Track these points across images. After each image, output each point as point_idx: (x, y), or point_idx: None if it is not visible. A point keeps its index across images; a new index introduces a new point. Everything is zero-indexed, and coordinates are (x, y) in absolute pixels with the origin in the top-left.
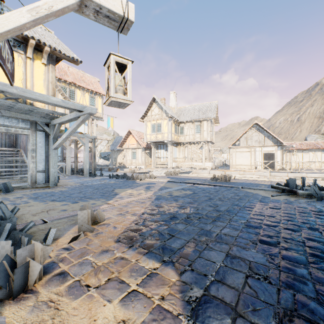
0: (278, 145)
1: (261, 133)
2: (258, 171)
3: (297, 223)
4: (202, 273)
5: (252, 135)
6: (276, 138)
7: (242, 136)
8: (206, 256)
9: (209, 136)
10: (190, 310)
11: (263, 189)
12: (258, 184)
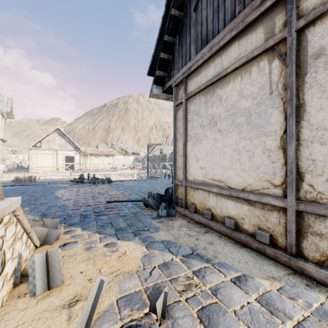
0: (77, 150)
1: (63, 138)
2: (61, 172)
3: (81, 193)
4: (39, 211)
5: (55, 139)
6: (75, 144)
7: (45, 139)
8: (38, 208)
9: (0, 132)
10: (39, 216)
11: (65, 183)
12: (62, 181)
